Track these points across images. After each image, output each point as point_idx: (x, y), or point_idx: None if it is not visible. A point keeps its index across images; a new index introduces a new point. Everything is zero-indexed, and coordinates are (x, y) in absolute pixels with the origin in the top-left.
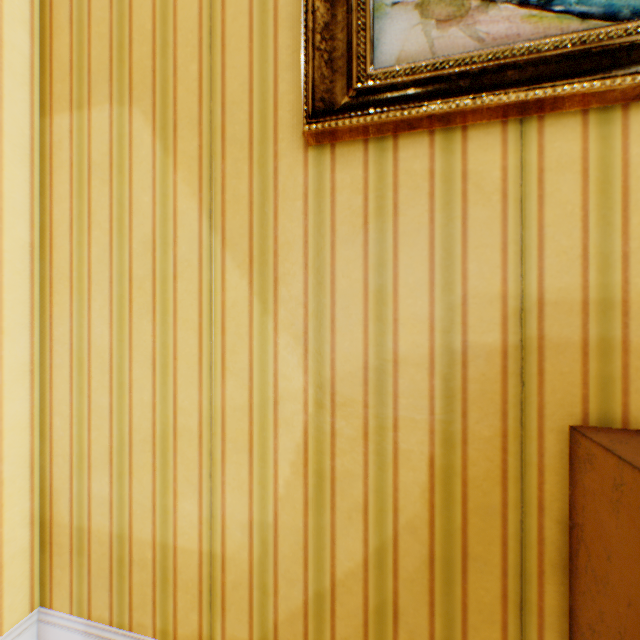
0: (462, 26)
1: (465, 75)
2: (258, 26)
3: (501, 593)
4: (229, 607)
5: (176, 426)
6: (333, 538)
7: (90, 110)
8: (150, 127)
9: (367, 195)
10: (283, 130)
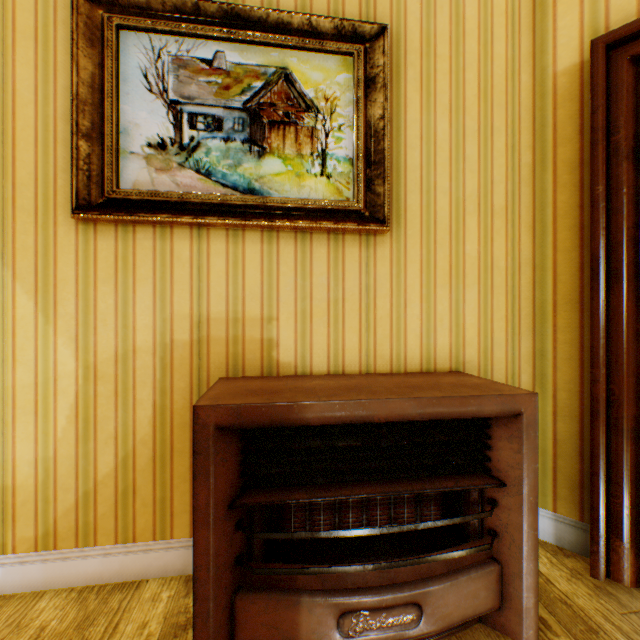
0: (169, 175)
1: (169, 202)
2: (43, 139)
3: (191, 465)
4: (20, 519)
5: None
6: (96, 457)
7: None
8: None
9: (118, 256)
10: (62, 209)
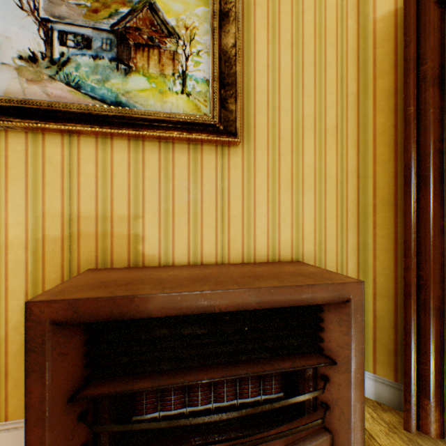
0: (40, 86)
1: (39, 110)
2: None
3: None
4: None
5: None
6: None
7: None
8: None
9: None
10: None
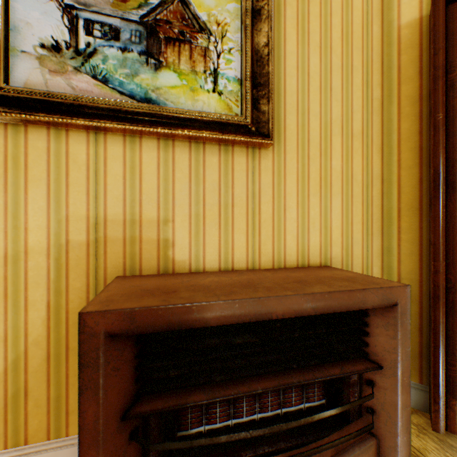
0: (64, 78)
1: (63, 104)
2: None
3: None
4: None
5: None
6: None
7: None
8: None
9: (8, 155)
10: None
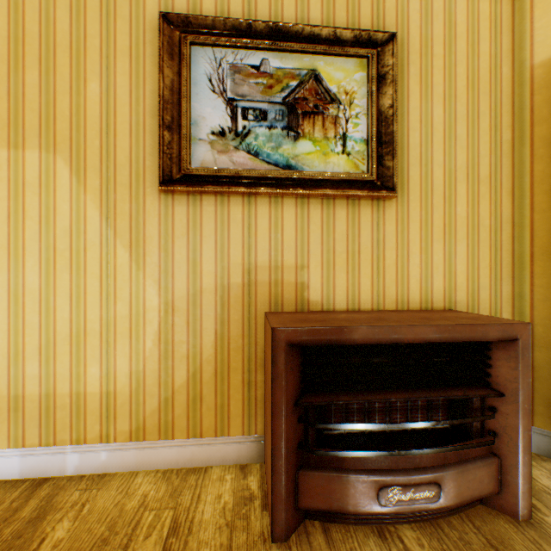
0: (227, 156)
1: (228, 177)
2: (135, 130)
3: (242, 380)
4: (119, 416)
5: (86, 329)
6: (173, 371)
7: (24, 151)
8: (69, 168)
9: (189, 218)
10: (148, 183)
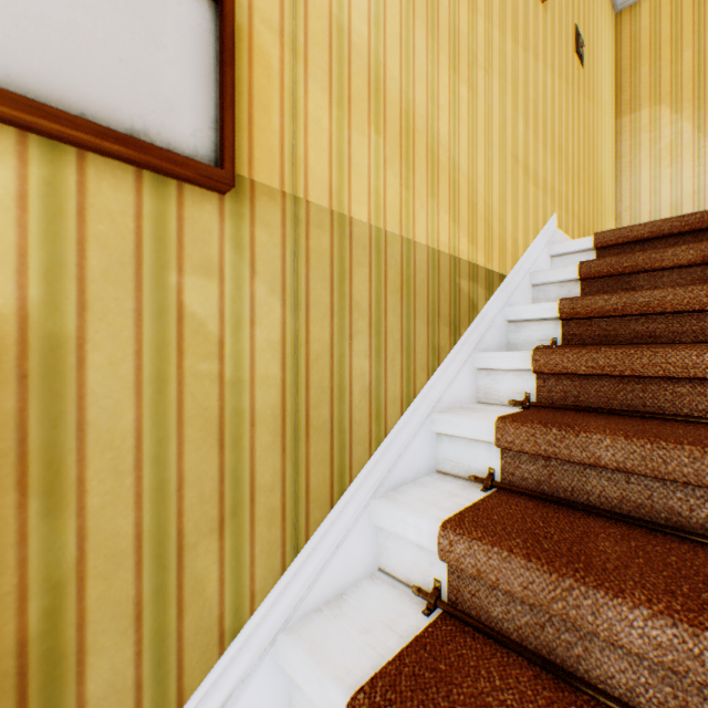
0: None
1: None
2: None
3: None
4: None
5: (680, 198)
6: None
7: (638, 112)
8: (668, 110)
9: None
10: None
